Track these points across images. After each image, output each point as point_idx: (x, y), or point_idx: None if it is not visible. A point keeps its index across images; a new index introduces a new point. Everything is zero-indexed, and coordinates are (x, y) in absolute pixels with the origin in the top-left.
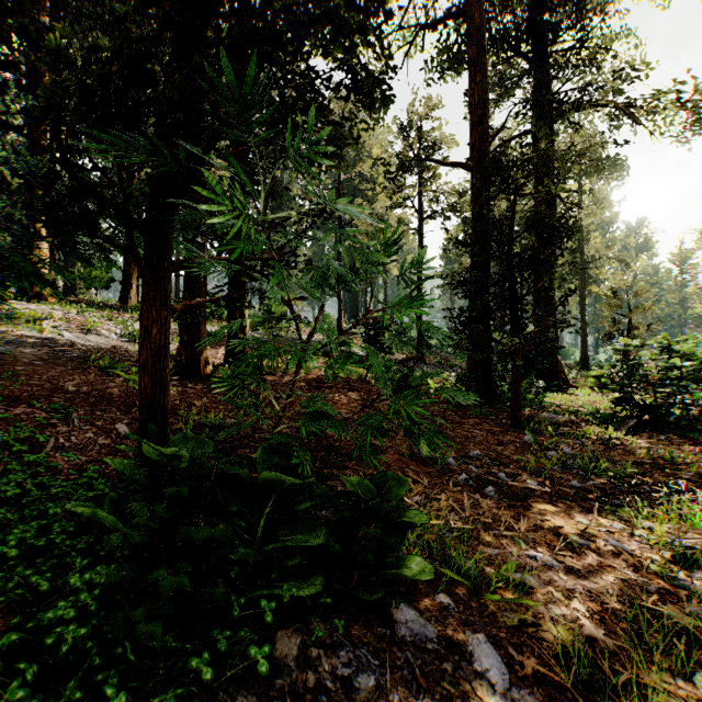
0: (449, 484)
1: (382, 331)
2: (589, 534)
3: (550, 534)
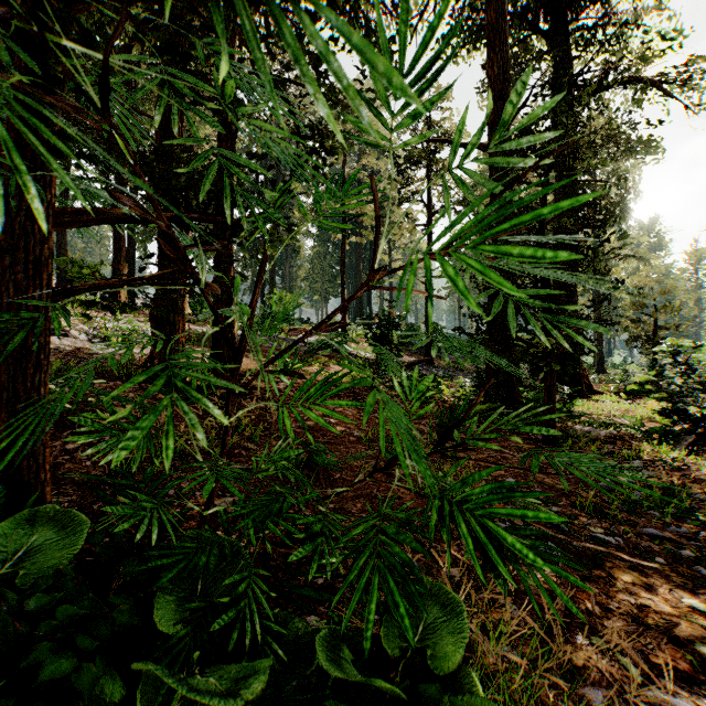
0: None
1: (390, 332)
2: None
3: (663, 640)
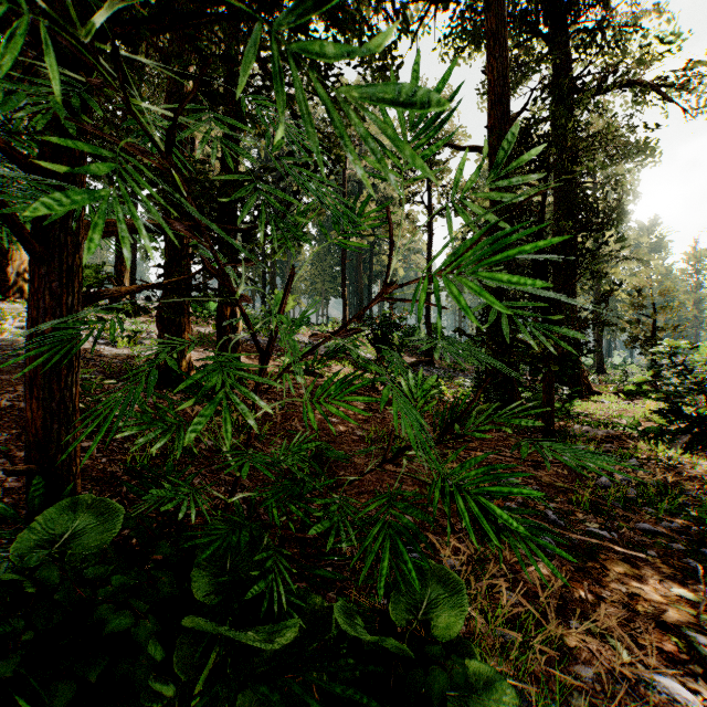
0: None
1: (391, 333)
2: (706, 623)
3: (651, 625)
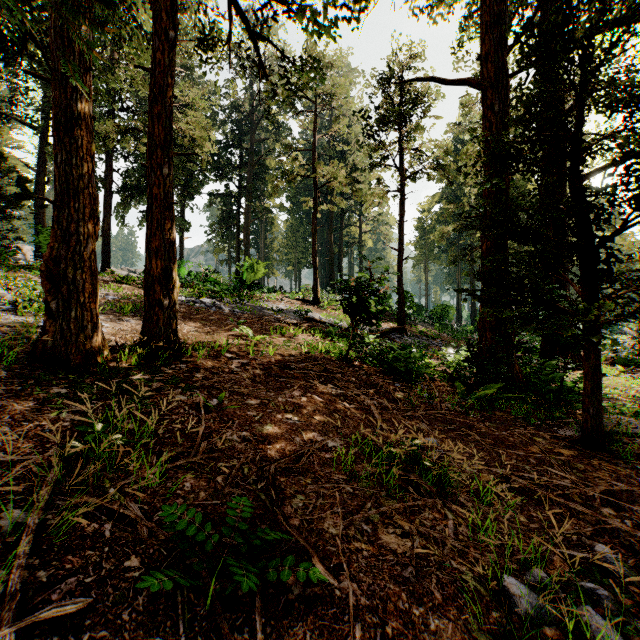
0: None
1: (368, 297)
2: None
3: None
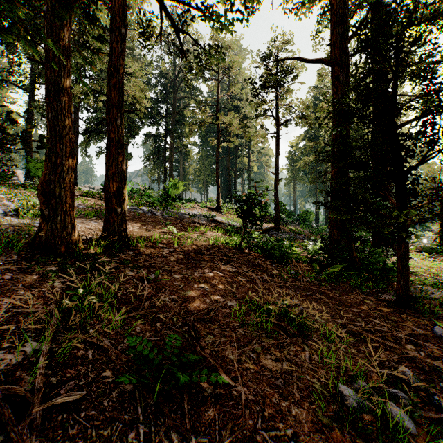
0: None
1: (254, 206)
2: None
3: None
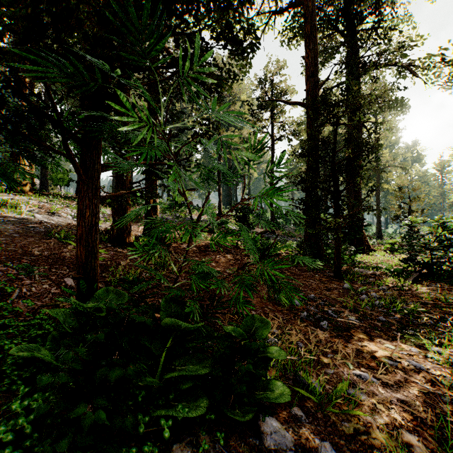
0: (295, 319)
1: (247, 214)
2: (396, 357)
3: (368, 357)
